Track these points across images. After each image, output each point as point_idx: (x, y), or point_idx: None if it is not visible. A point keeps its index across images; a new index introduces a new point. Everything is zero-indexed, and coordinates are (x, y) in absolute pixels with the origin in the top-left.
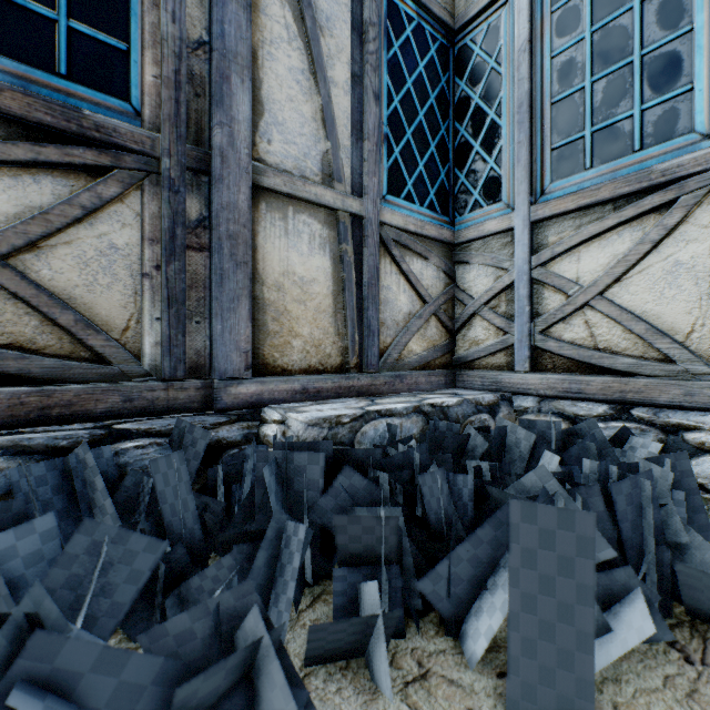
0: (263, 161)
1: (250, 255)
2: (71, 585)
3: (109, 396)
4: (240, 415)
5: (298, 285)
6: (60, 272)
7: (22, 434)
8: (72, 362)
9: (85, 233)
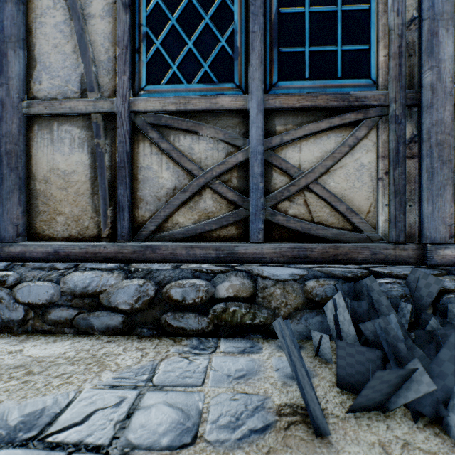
0: None
1: (452, 154)
2: (451, 361)
3: (363, 251)
4: (446, 270)
5: None
6: (337, 183)
7: (329, 267)
8: (344, 231)
9: (348, 160)
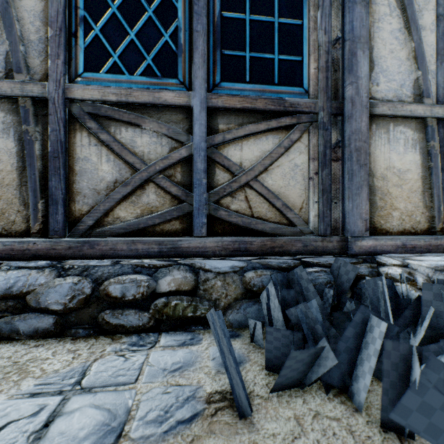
0: (373, 98)
1: (367, 159)
2: (355, 337)
3: (296, 243)
4: (363, 259)
5: (396, 175)
6: (275, 181)
7: (267, 259)
8: (280, 225)
9: (284, 160)
